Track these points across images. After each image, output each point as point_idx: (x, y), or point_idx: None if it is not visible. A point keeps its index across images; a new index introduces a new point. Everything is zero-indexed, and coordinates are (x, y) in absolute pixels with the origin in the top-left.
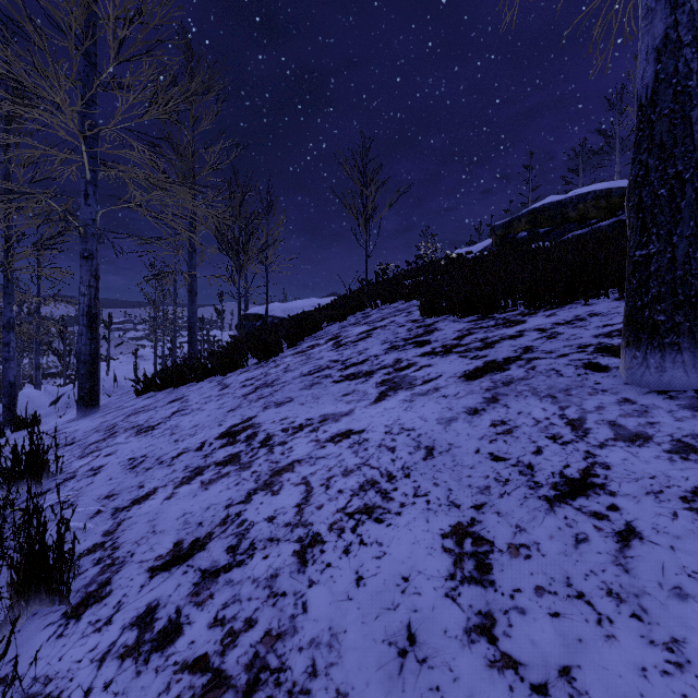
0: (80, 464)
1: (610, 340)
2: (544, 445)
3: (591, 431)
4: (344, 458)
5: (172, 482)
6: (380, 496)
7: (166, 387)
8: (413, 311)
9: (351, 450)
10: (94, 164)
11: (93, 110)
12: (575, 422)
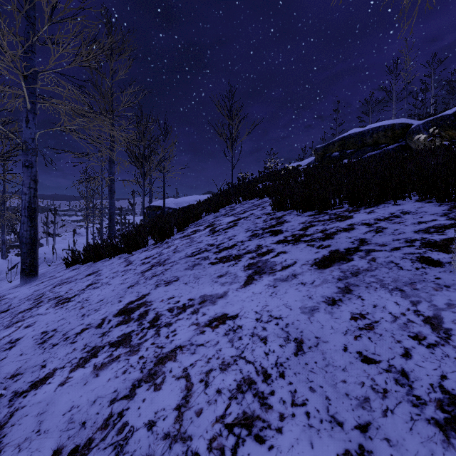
0: (3, 334)
1: (431, 236)
2: (411, 346)
3: (453, 332)
4: (221, 347)
5: (70, 363)
6: (257, 402)
7: (88, 261)
8: (266, 206)
9: (227, 339)
10: (33, 97)
11: (32, 58)
12: (432, 320)
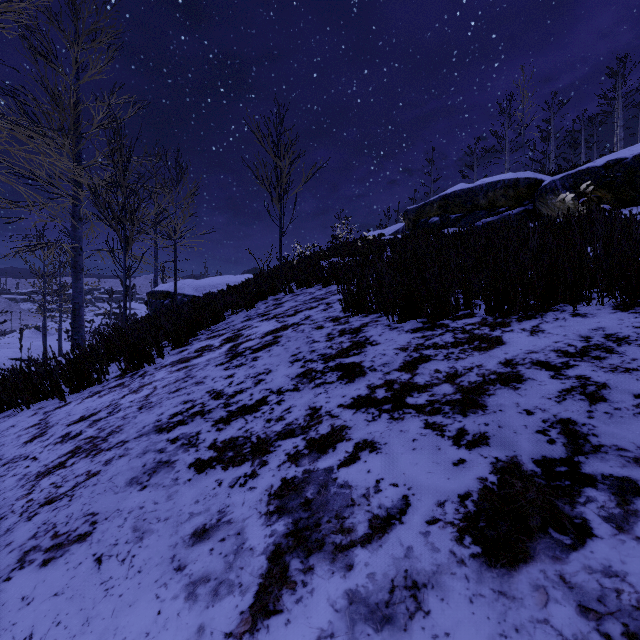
0: None
1: None
2: None
3: None
4: None
5: None
6: None
7: None
8: (333, 302)
9: None
10: None
11: None
12: None
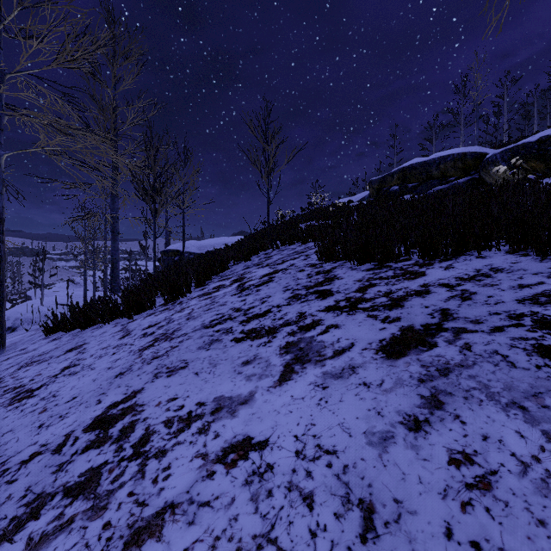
0: None
1: (544, 310)
2: None
3: None
4: (237, 513)
5: None
6: None
7: (74, 328)
8: (311, 254)
9: (249, 493)
10: None
11: None
12: None
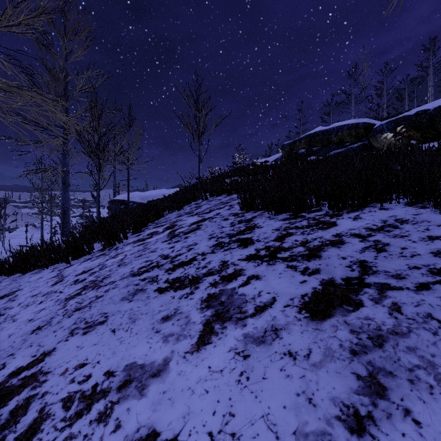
0: None
1: None
2: None
3: None
4: None
5: None
6: None
7: (16, 272)
8: (234, 205)
9: None
10: None
11: None
12: None
